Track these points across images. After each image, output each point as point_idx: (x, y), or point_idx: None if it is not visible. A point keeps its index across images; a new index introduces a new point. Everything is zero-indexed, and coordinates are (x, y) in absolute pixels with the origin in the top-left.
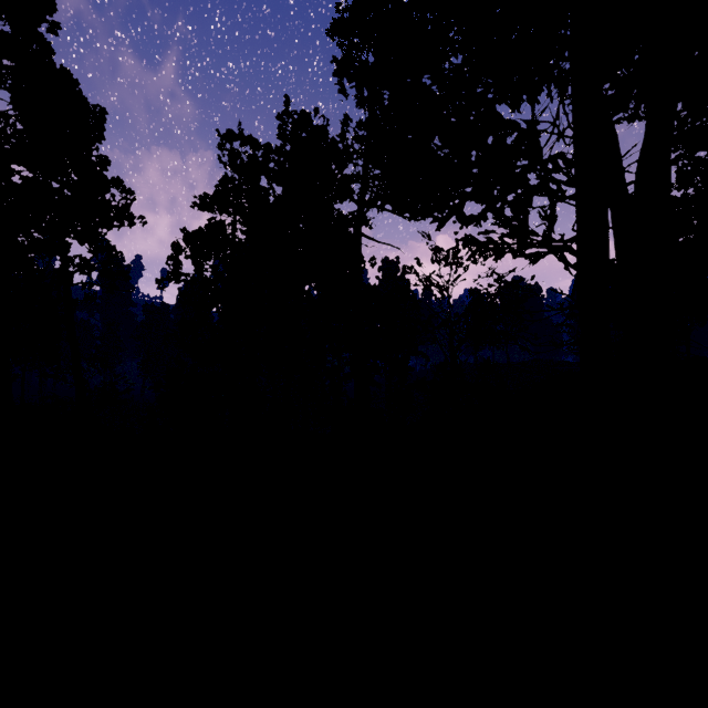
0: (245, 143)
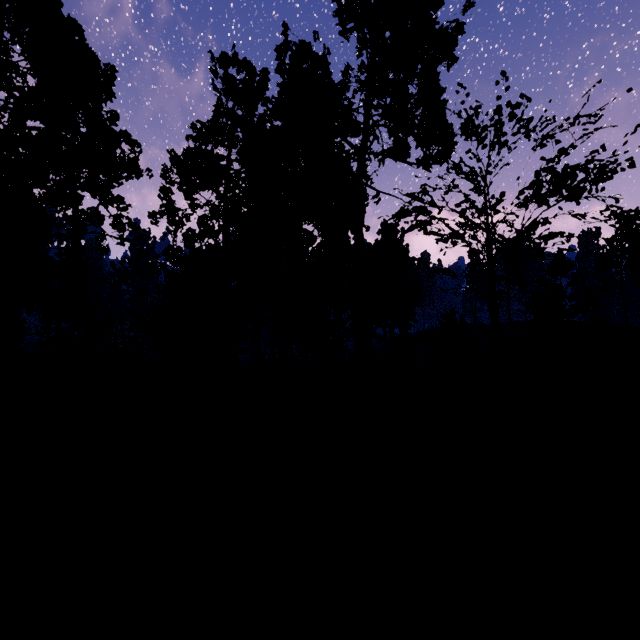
0: (238, 63)
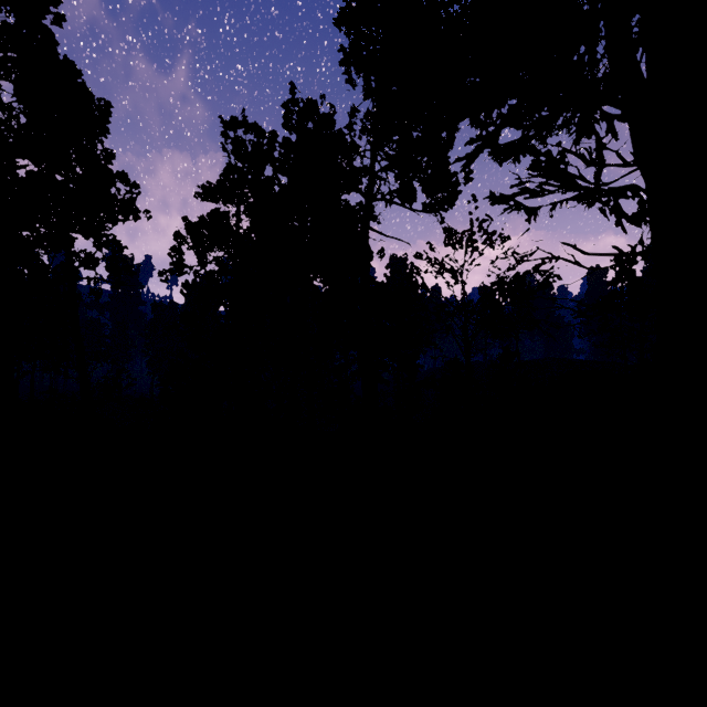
0: (249, 130)
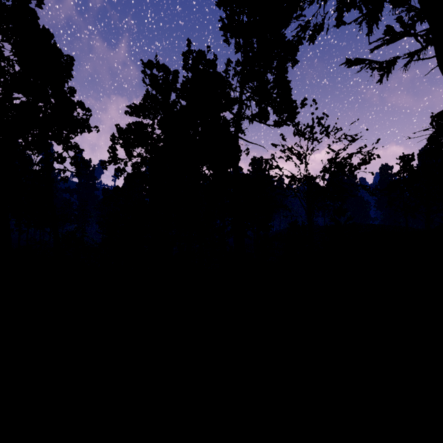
0: (159, 68)
